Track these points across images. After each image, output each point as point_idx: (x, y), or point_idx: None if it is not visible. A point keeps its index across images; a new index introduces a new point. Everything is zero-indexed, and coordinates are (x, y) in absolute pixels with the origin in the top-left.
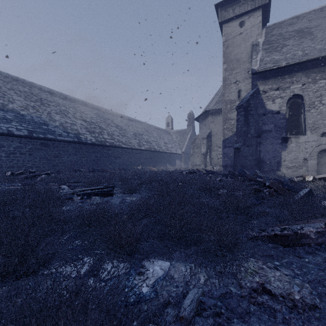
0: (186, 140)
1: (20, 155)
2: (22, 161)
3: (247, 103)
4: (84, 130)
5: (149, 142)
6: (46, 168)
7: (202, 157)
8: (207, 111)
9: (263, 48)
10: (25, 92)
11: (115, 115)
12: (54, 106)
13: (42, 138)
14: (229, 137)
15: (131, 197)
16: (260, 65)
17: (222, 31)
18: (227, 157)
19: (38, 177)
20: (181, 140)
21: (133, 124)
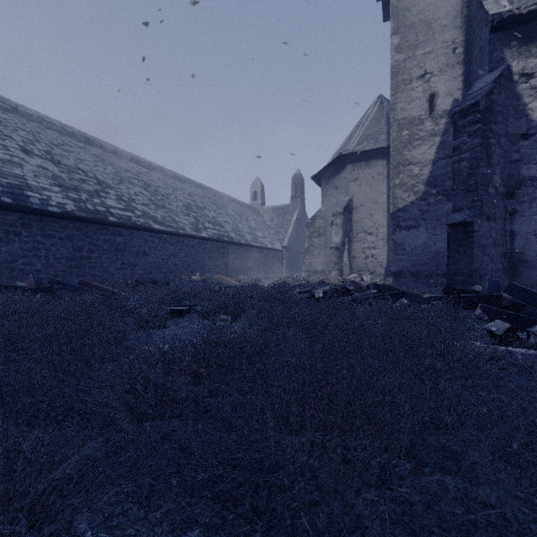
0: (290, 224)
1: None
2: None
3: (488, 99)
4: (47, 181)
5: (218, 225)
6: None
7: (334, 253)
8: (341, 158)
9: None
10: None
11: (146, 166)
12: None
13: None
14: (407, 206)
15: None
16: None
17: None
18: (403, 252)
19: None
20: (281, 225)
21: (185, 187)
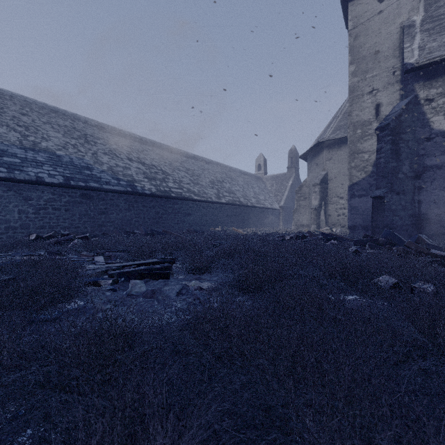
0: (286, 189)
1: (53, 211)
2: (55, 220)
3: (397, 120)
4: (141, 176)
5: (232, 193)
6: (88, 229)
7: (314, 213)
8: (320, 143)
9: (423, 29)
10: (65, 127)
11: (185, 155)
12: (103, 144)
13: (82, 188)
14: (360, 181)
15: (199, 283)
16: (420, 56)
17: (347, 15)
18: (356, 212)
19: (70, 242)
20: (279, 190)
21: (209, 167)
